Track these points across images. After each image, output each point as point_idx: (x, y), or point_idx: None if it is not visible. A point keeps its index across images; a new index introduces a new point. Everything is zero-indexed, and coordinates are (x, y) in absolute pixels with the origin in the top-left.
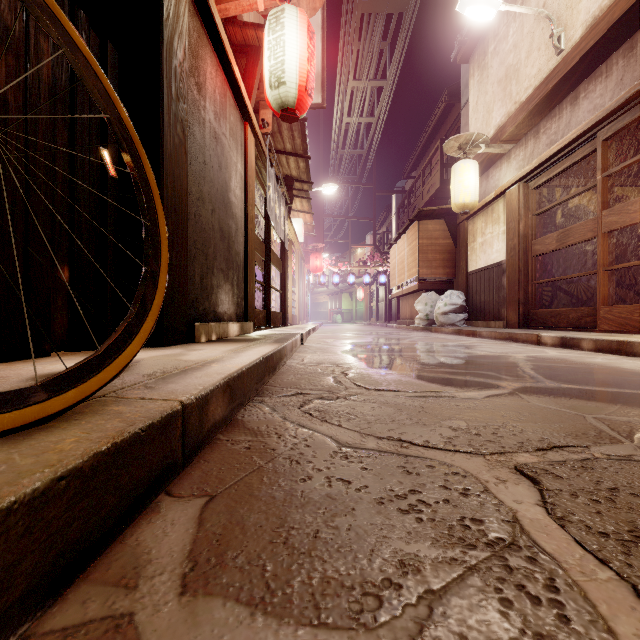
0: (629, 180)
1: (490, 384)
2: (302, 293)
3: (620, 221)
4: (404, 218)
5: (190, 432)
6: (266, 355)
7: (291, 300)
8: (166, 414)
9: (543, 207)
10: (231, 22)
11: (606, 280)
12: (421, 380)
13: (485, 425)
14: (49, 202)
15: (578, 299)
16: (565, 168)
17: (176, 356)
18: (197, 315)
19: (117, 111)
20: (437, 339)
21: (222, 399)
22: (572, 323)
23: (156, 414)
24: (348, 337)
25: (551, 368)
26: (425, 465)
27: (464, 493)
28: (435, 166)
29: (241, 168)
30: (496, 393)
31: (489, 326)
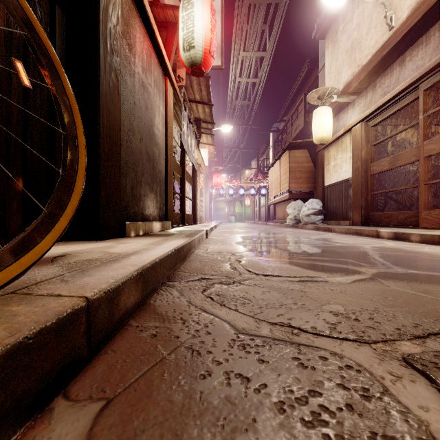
0: (439, 120)
1: (352, 270)
2: (207, 201)
3: (437, 148)
4: (278, 149)
5: (98, 325)
6: (178, 247)
7: (199, 206)
8: (65, 314)
9: (378, 140)
10: (155, 4)
11: (426, 191)
12: (298, 266)
13: (360, 310)
14: (4, 126)
15: (403, 205)
16: (395, 111)
17: (106, 248)
18: (128, 216)
19: (35, 30)
20: (303, 233)
21: (135, 288)
22: (400, 222)
23: (52, 316)
24: (240, 232)
25: (394, 256)
26: (318, 356)
27: (365, 395)
28: (300, 112)
29: (163, 110)
30: (360, 278)
31: (339, 224)
